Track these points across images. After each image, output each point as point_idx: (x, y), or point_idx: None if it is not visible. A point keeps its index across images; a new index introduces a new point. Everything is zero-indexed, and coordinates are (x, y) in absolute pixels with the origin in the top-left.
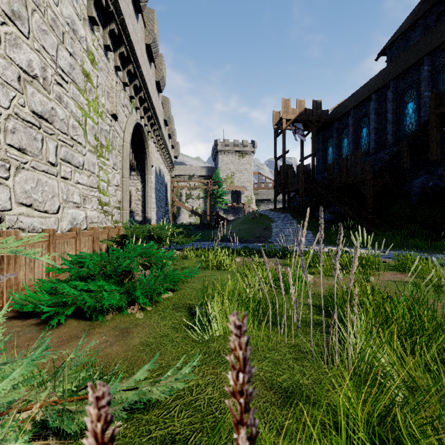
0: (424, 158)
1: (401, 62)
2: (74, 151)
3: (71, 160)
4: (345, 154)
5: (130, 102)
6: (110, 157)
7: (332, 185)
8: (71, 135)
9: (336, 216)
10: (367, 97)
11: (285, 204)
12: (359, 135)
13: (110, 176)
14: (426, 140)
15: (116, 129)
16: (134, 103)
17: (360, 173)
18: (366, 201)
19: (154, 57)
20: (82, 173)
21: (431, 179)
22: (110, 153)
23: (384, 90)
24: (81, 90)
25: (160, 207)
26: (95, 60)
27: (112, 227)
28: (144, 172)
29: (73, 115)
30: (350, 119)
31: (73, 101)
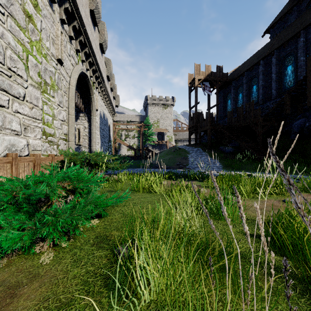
0: (301, 105)
1: (282, 36)
2: (12, 82)
3: (8, 90)
4: (240, 105)
5: (76, 54)
6: (55, 95)
7: (231, 127)
8: (9, 66)
9: (236, 149)
10: (257, 63)
11: (197, 141)
12: (251, 90)
13: (56, 111)
14: (303, 92)
15: (62, 73)
16: (80, 56)
17: (253, 117)
18: (257, 138)
19: (97, 22)
20: (23, 104)
21: (307, 120)
22: (55, 92)
23: (270, 57)
24: (21, 27)
25: (104, 142)
26: (39, 7)
27: (58, 155)
28: (90, 114)
29: (11, 48)
30: (243, 79)
31: (11, 35)
